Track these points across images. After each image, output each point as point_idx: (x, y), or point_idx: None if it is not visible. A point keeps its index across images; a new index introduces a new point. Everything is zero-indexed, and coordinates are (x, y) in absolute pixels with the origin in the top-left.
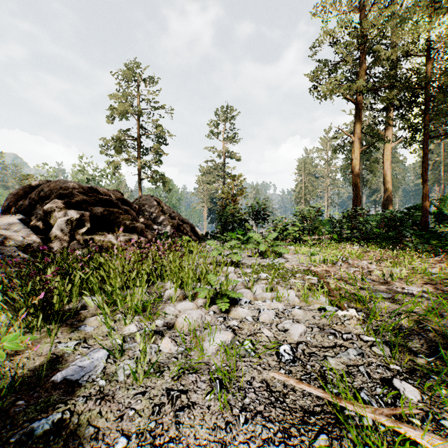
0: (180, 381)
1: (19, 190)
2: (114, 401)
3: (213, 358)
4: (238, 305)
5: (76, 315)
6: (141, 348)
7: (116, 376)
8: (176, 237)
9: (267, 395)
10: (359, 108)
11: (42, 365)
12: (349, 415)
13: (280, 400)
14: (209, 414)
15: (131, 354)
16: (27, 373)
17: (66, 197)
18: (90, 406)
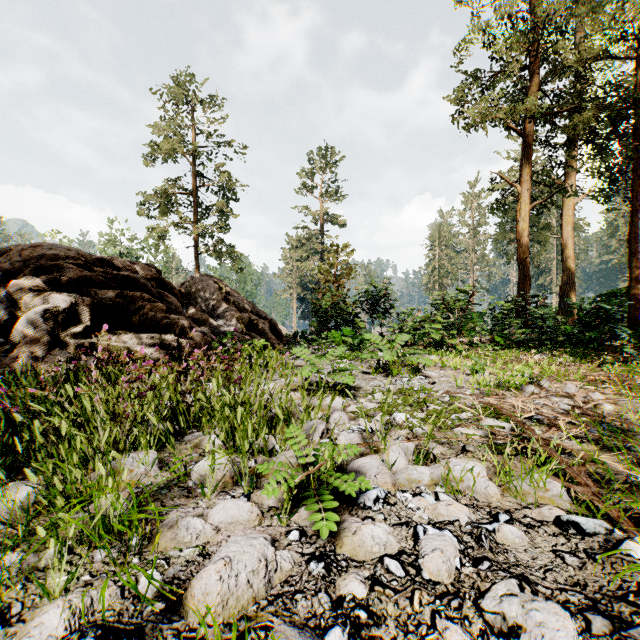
0: None
1: None
2: None
3: None
4: (359, 509)
5: None
6: None
7: None
8: (247, 340)
9: None
10: (528, 143)
11: None
12: None
13: None
14: None
15: None
16: None
17: (52, 271)
18: None
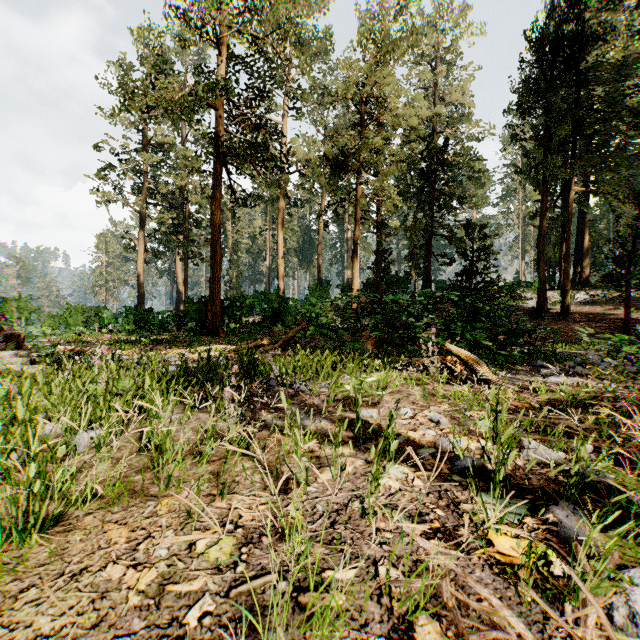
0: None
1: None
2: None
3: None
4: None
5: None
6: None
7: None
8: None
9: None
10: (143, 218)
11: None
12: None
13: None
14: None
15: None
16: None
17: None
18: None
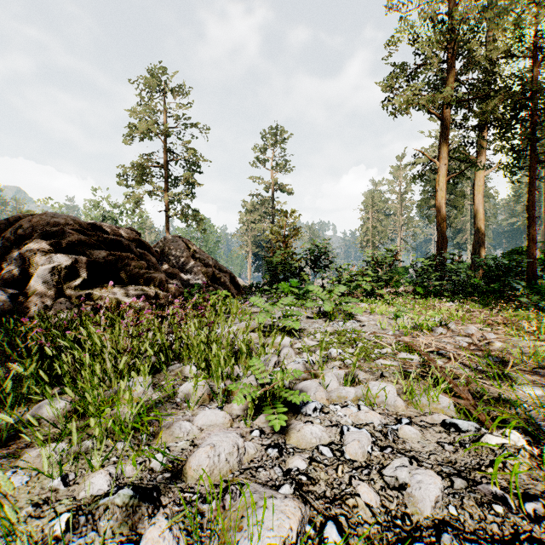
0: None
1: None
2: None
3: None
4: (302, 416)
5: (15, 438)
6: None
7: None
8: (211, 290)
9: None
10: (445, 126)
11: None
12: None
13: None
14: None
15: None
16: None
17: (55, 236)
18: None
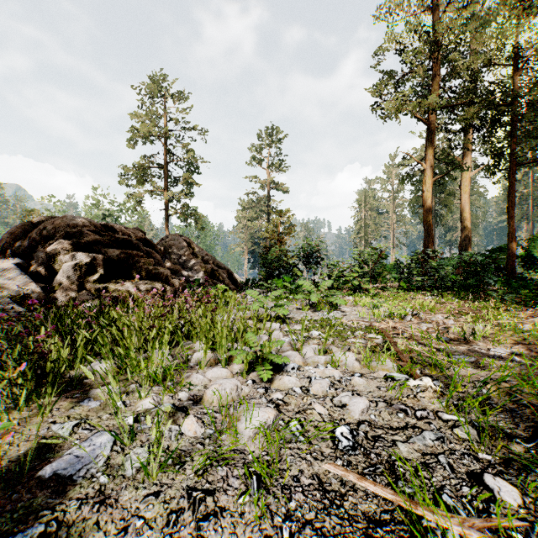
0: (205, 476)
1: (17, 228)
2: (117, 505)
3: (250, 443)
4: (283, 372)
5: (80, 385)
6: (153, 435)
7: (123, 470)
8: (210, 285)
9: (319, 497)
10: (431, 130)
11: (28, 454)
12: (430, 530)
13: (336, 504)
14: (242, 525)
15: (145, 439)
16: (8, 465)
17: (75, 236)
18: (85, 513)
